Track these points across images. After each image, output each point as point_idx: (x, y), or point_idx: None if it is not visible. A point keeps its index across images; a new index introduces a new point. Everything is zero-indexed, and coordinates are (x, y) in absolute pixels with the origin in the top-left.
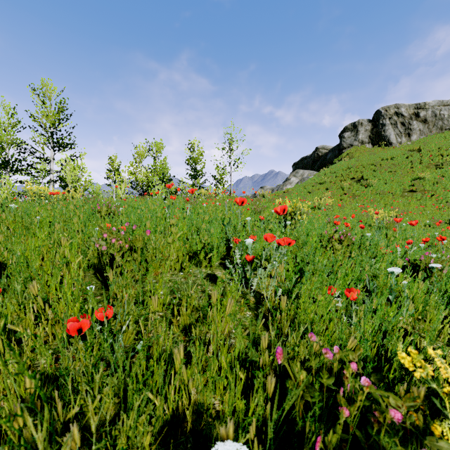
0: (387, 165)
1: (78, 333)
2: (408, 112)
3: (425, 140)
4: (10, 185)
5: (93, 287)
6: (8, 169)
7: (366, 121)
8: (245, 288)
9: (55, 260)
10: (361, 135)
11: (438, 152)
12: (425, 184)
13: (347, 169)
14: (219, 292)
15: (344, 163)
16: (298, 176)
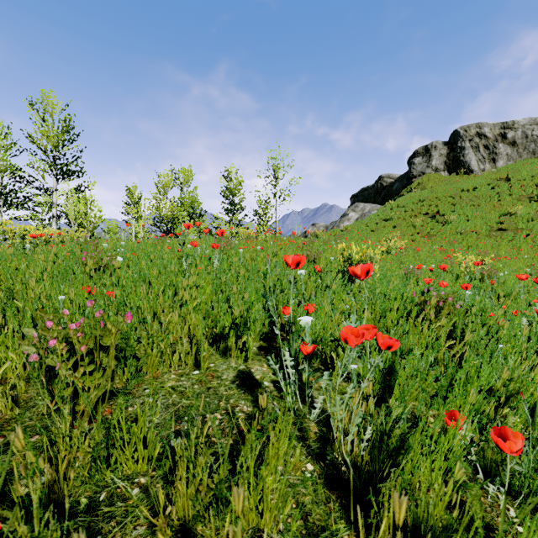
0: (468, 197)
1: None
2: (493, 133)
3: (513, 167)
4: None
5: None
6: (0, 203)
7: (441, 144)
8: (300, 402)
9: None
10: (435, 161)
11: (531, 182)
12: (517, 221)
13: (419, 203)
14: (251, 461)
15: (414, 195)
16: (358, 210)
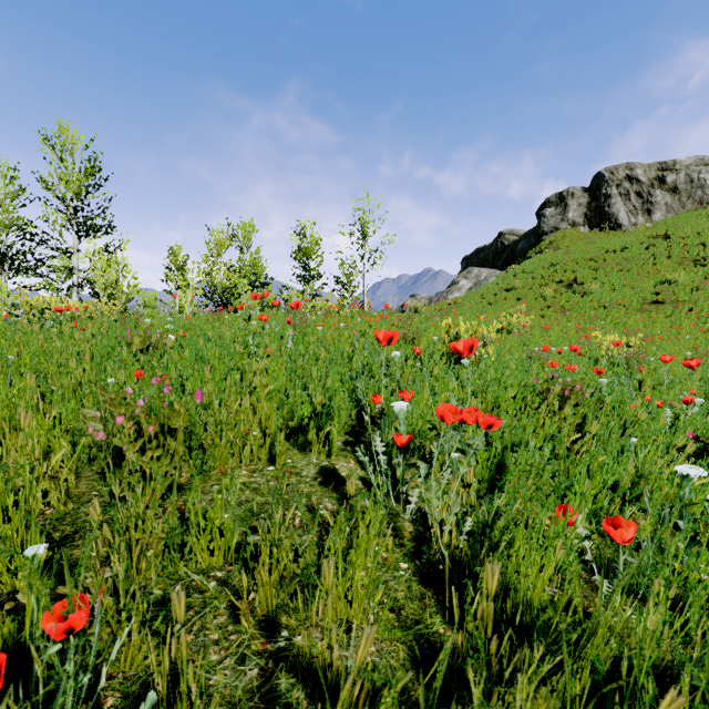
0: (614, 260)
1: None
2: (648, 176)
3: (674, 221)
4: (4, 294)
5: (41, 551)
6: (5, 267)
7: (580, 191)
8: (394, 501)
9: None
10: (572, 212)
11: (697, 240)
12: (677, 291)
13: (551, 267)
14: (340, 542)
15: (545, 257)
16: (471, 277)
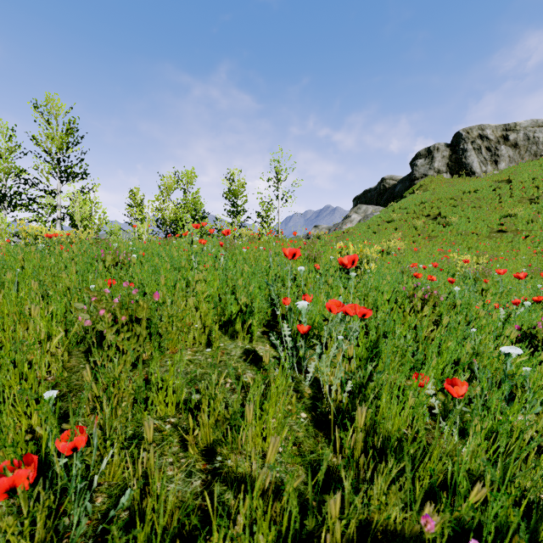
0: (469, 199)
1: (7, 494)
2: (495, 135)
3: (515, 169)
4: (5, 225)
5: (53, 395)
6: (5, 204)
7: (443, 146)
8: (298, 372)
9: (17, 340)
10: (438, 162)
11: (532, 184)
12: (517, 223)
13: (421, 204)
14: (258, 394)
15: (416, 197)
16: (360, 212)
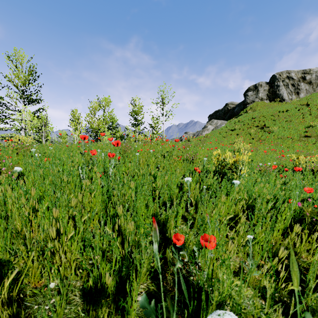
0: (283, 116)
1: None
2: (297, 76)
3: (310, 97)
4: None
5: None
6: None
7: (264, 83)
8: None
9: None
10: (261, 93)
11: None
12: (316, 131)
13: (252, 119)
14: None
15: (249, 114)
16: (213, 124)
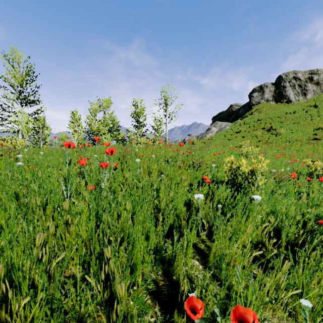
0: (290, 118)
1: None
2: (304, 77)
3: (318, 98)
4: None
5: None
6: None
7: (270, 84)
8: None
9: None
10: (267, 95)
11: None
12: None
13: (258, 121)
14: None
15: (254, 116)
16: (217, 126)
